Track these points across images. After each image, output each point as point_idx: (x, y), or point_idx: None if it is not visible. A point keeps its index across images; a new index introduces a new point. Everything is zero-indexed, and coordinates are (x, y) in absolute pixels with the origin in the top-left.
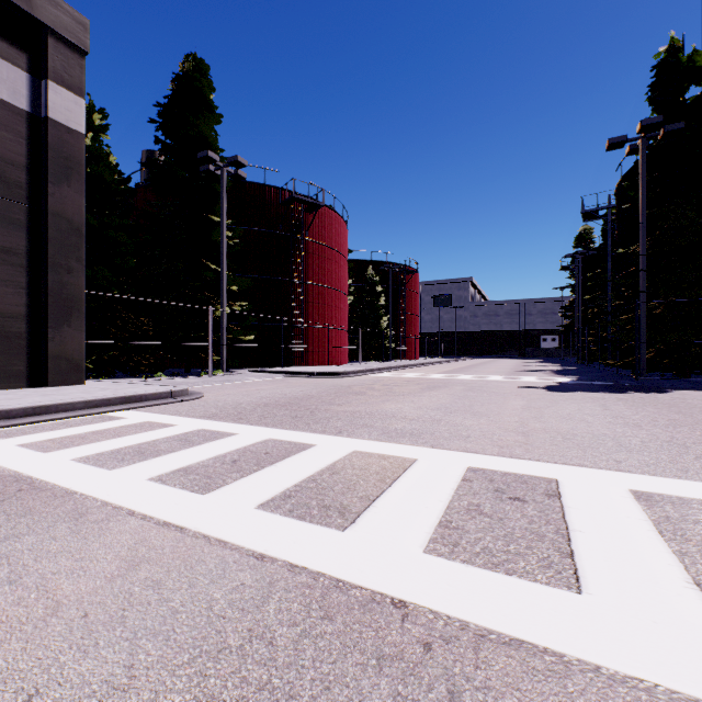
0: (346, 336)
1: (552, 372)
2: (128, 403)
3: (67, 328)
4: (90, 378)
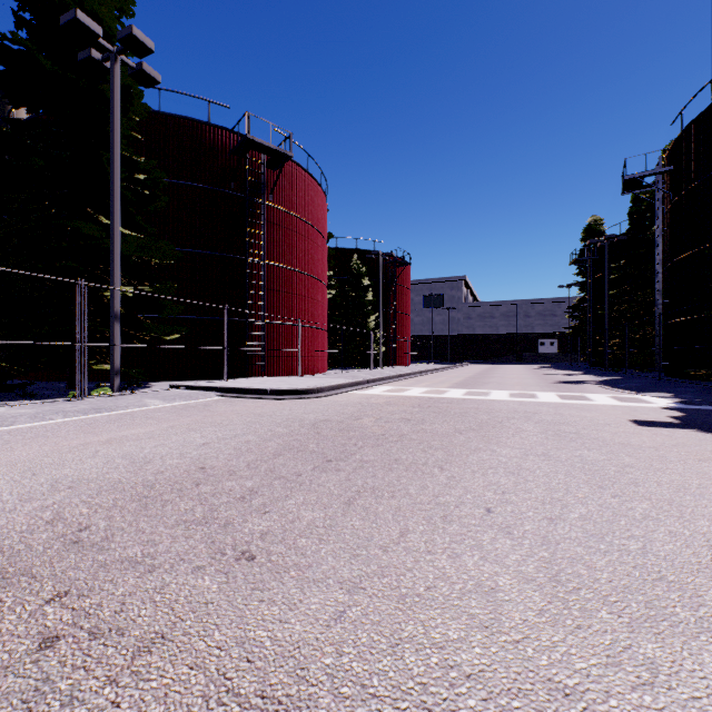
0: (324, 336)
1: (603, 384)
2: None
3: None
4: None
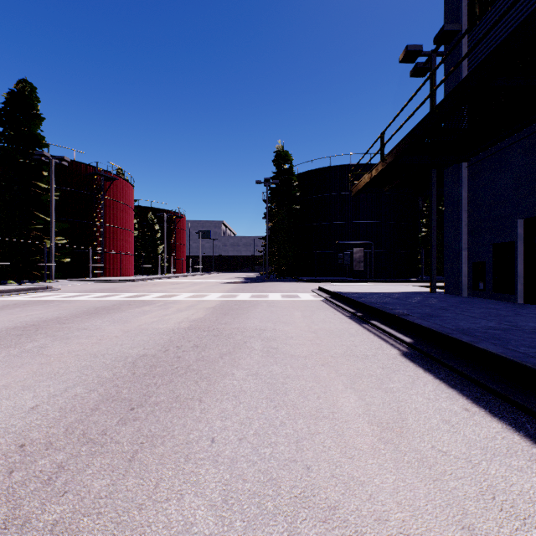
0: (133, 258)
1: (244, 278)
2: (30, 290)
3: None
4: None
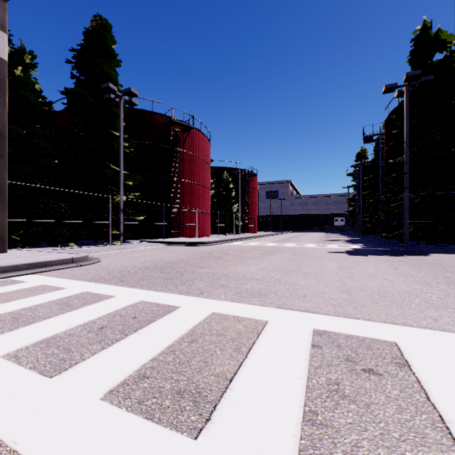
0: (209, 217)
1: (345, 241)
2: (34, 268)
3: None
4: (18, 247)
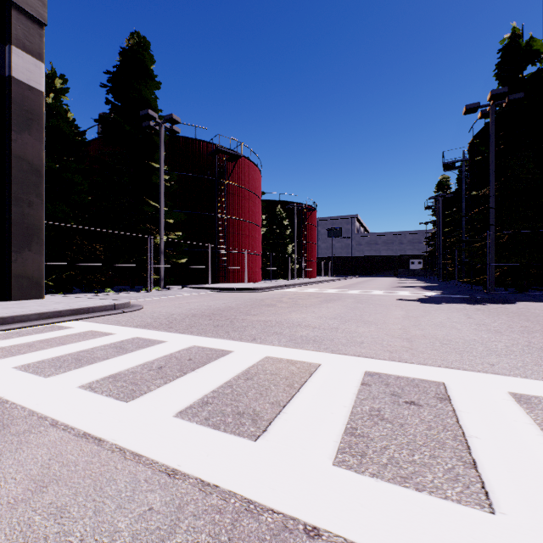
0: (260, 259)
1: (420, 287)
2: (77, 314)
3: (28, 252)
4: (51, 294)
